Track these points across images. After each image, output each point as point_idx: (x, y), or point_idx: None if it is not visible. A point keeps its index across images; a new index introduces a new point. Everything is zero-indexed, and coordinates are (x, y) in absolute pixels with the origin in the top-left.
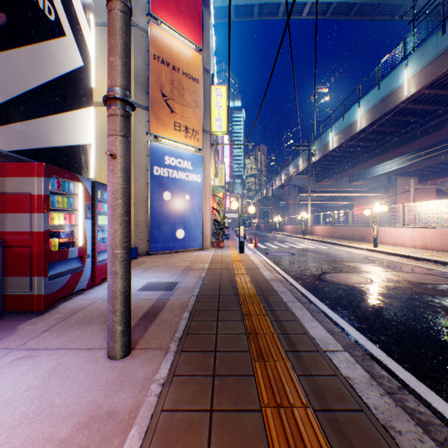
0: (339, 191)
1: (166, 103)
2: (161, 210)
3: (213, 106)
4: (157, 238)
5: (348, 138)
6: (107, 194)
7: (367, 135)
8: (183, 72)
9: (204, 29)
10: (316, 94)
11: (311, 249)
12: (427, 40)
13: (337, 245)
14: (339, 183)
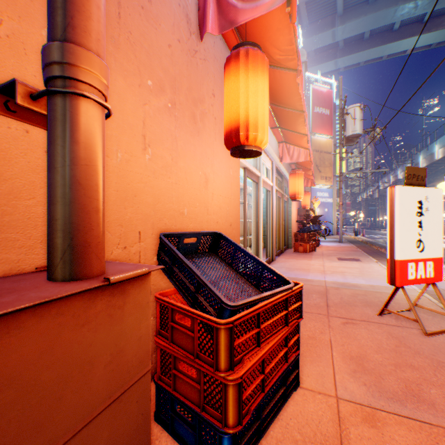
0: None
1: (317, 168)
2: None
3: (336, 160)
4: None
5: None
6: None
7: None
8: (324, 152)
9: (333, 124)
10: (423, 108)
11: None
12: None
13: None
14: None
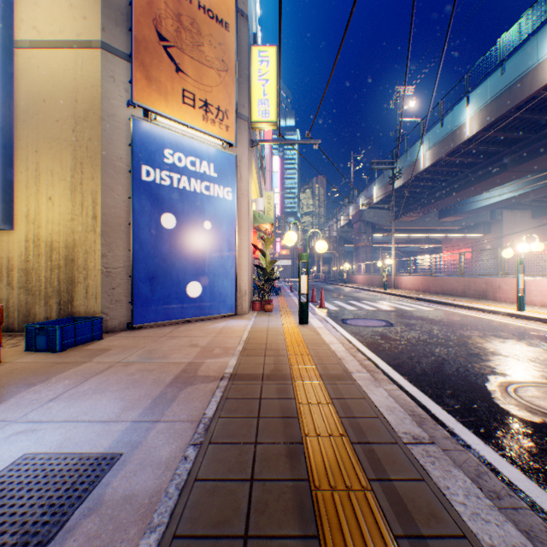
0: (425, 230)
1: (167, 52)
2: (156, 246)
3: (254, 79)
4: (147, 298)
5: (449, 150)
6: None
7: (478, 146)
8: (200, 4)
9: None
10: (399, 96)
11: (412, 313)
12: None
13: (445, 305)
14: (426, 218)
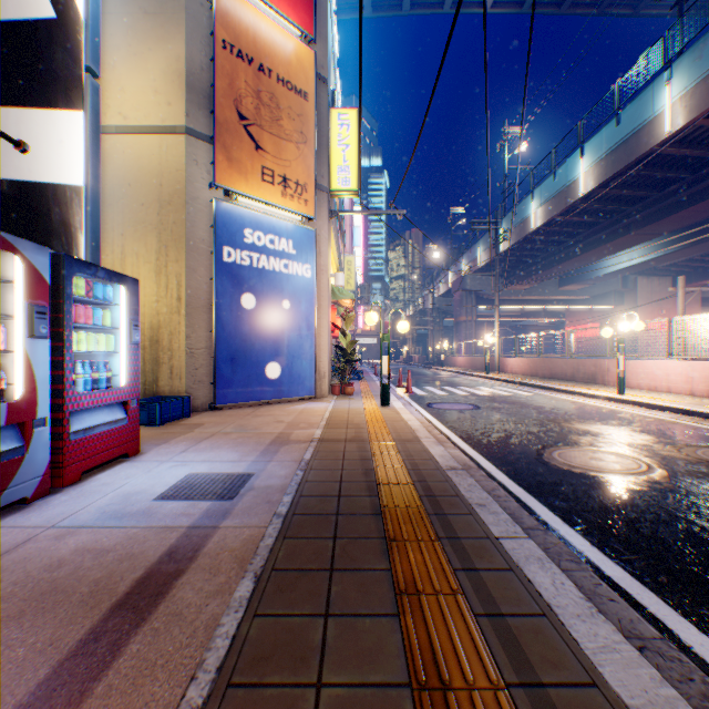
0: (542, 300)
1: (247, 131)
2: (237, 327)
3: (333, 144)
4: (229, 378)
5: (562, 209)
6: (106, 288)
7: (595, 204)
8: (279, 77)
9: (318, 4)
10: (507, 139)
11: (507, 397)
12: (708, 32)
13: (548, 390)
14: (542, 287)
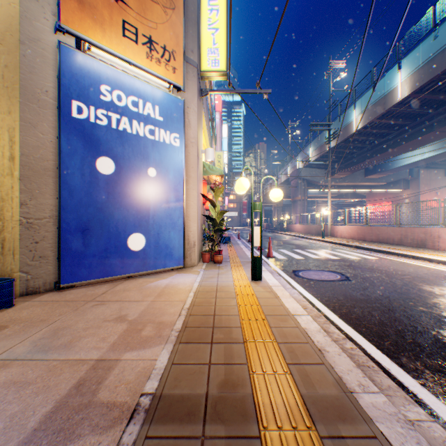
0: (353, 186)
1: None
2: (90, 194)
3: (203, 28)
4: (79, 252)
5: (381, 113)
6: None
7: (407, 108)
8: None
9: None
10: (332, 69)
11: (360, 263)
12: None
13: (387, 254)
14: (353, 176)
